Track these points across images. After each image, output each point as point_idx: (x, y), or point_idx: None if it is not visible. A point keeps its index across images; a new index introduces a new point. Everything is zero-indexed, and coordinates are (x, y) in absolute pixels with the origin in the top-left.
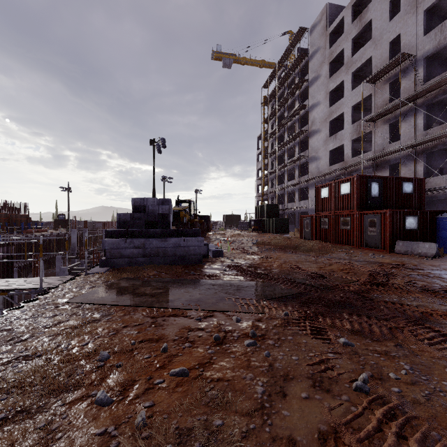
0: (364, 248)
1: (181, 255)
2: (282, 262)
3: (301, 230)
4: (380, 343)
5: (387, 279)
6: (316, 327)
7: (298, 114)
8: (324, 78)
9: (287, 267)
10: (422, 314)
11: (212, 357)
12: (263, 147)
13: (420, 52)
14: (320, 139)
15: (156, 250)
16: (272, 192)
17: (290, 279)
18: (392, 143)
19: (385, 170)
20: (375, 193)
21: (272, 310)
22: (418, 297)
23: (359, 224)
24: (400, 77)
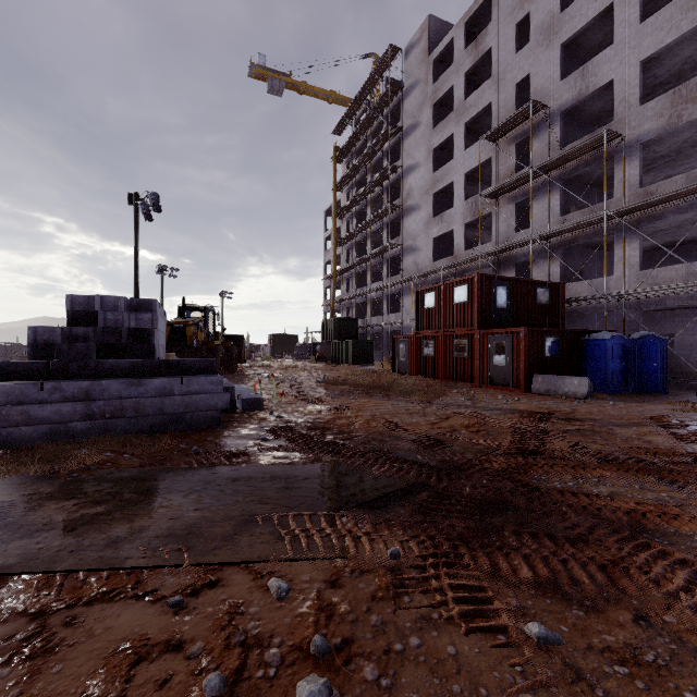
0: (489, 386)
1: (176, 411)
2: (369, 417)
3: (393, 358)
4: (603, 616)
5: (542, 442)
6: (465, 586)
7: (387, 180)
8: (425, 128)
9: (379, 426)
10: (630, 515)
11: None
12: (334, 228)
13: (555, 103)
14: (420, 220)
15: (118, 404)
16: (348, 299)
17: (387, 451)
18: (519, 232)
19: (510, 271)
20: (502, 303)
21: (363, 543)
22: (605, 476)
23: (480, 350)
24: (531, 135)
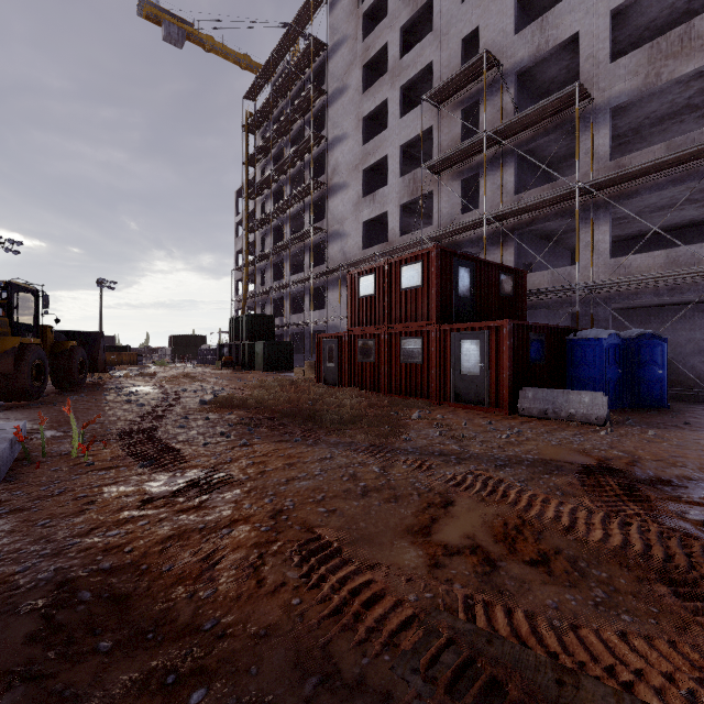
0: (454, 404)
1: None
2: (266, 529)
3: (318, 364)
4: None
5: None
6: None
7: (310, 154)
8: (354, 92)
9: (288, 585)
10: None
11: None
12: (246, 208)
13: (509, 60)
14: (348, 200)
15: None
16: (263, 294)
17: None
18: (466, 213)
19: None
20: (464, 290)
21: None
22: None
23: (441, 352)
24: (485, 92)
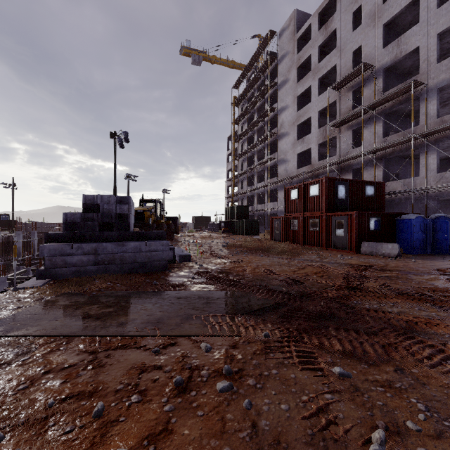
0: (332, 249)
1: (143, 261)
2: (255, 267)
3: (271, 231)
4: (378, 368)
5: (361, 283)
6: (303, 351)
7: (268, 117)
8: (292, 82)
9: (260, 271)
10: (407, 323)
11: (170, 418)
12: (233, 148)
13: (379, 63)
14: (289, 142)
15: (112, 256)
16: (242, 193)
17: (265, 286)
18: (354, 148)
19: (348, 174)
20: (341, 196)
21: (249, 330)
22: (397, 302)
23: (327, 226)
24: (362, 85)
